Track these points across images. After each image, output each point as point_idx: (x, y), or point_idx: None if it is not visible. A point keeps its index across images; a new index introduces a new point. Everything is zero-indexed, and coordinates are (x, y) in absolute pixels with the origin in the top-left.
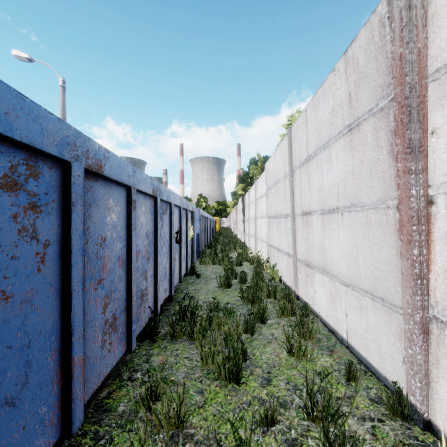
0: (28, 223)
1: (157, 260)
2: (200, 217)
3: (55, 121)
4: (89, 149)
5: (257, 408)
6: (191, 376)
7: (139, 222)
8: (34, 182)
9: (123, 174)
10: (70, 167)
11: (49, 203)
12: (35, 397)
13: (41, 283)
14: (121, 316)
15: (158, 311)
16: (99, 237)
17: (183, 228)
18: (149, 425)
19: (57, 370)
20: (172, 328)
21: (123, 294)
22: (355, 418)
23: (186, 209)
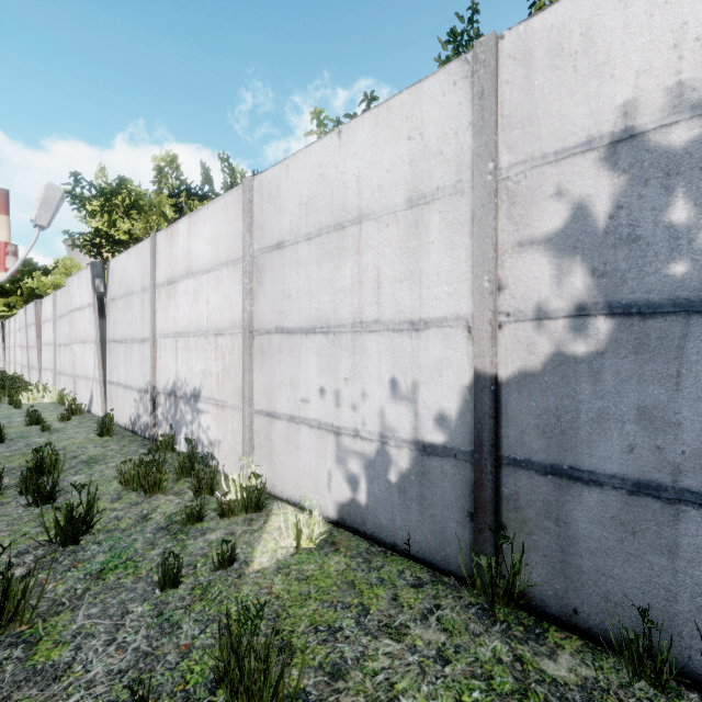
0: None
1: None
2: None
3: None
4: None
5: None
6: None
7: None
8: None
9: None
10: None
11: None
12: None
13: None
14: None
15: None
16: None
17: None
18: None
19: None
20: None
21: None
22: None
23: None
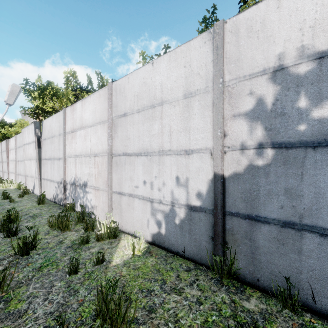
0: None
1: None
2: None
3: None
4: None
5: None
6: None
7: None
8: None
9: None
10: None
11: None
12: None
13: None
14: None
15: None
16: None
17: None
18: None
19: None
20: None
21: None
22: None
23: None
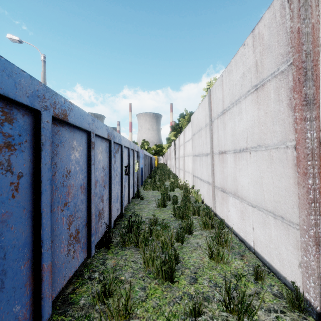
0: (4, 159)
1: (111, 187)
2: (144, 156)
3: (27, 77)
4: (56, 102)
5: (187, 302)
6: (136, 275)
7: (97, 159)
8: (9, 126)
9: (85, 122)
10: (40, 114)
11: (23, 143)
12: (10, 299)
13: (15, 207)
14: (83, 230)
15: (112, 225)
16: (65, 170)
17: (131, 164)
18: (103, 316)
19: (29, 275)
20: (122, 238)
21: (85, 213)
22: (263, 309)
23: (133, 149)
